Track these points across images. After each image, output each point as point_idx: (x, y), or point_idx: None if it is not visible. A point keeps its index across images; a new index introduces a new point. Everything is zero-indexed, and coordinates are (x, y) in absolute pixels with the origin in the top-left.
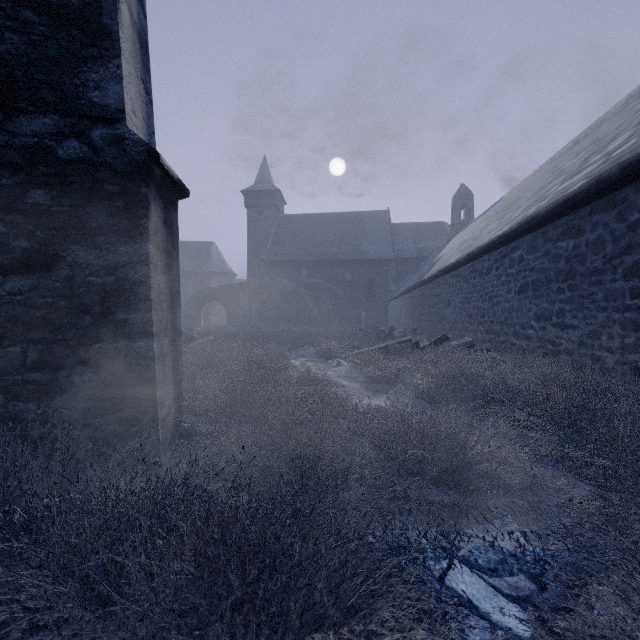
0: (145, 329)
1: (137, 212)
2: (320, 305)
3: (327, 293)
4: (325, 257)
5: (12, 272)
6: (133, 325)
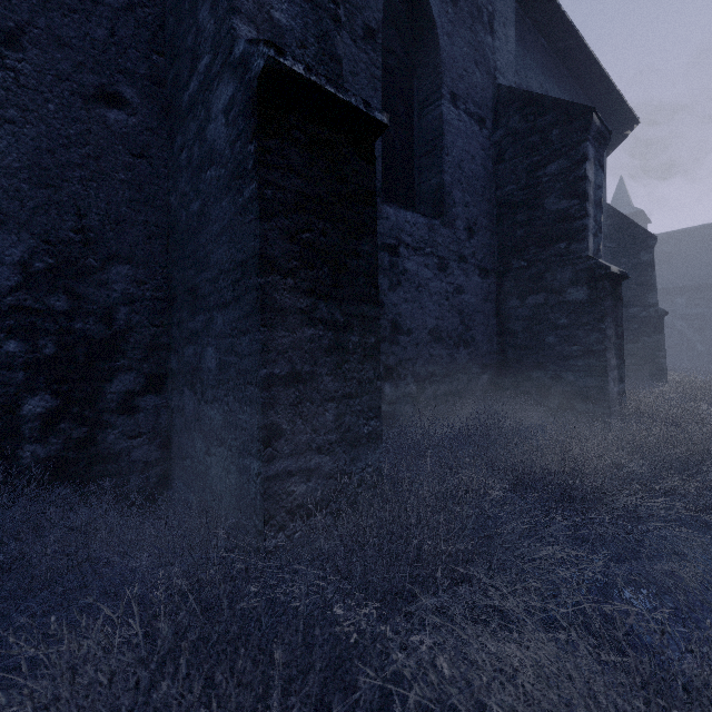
0: (663, 356)
1: (661, 327)
2: (707, 338)
3: None
4: None
5: (628, 344)
6: (660, 355)
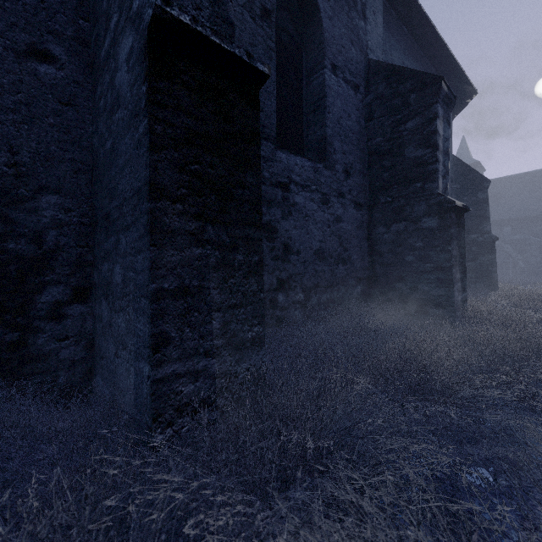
0: (495, 271)
1: (493, 249)
2: (526, 258)
3: (535, 247)
4: (532, 214)
5: (469, 262)
6: (492, 271)
